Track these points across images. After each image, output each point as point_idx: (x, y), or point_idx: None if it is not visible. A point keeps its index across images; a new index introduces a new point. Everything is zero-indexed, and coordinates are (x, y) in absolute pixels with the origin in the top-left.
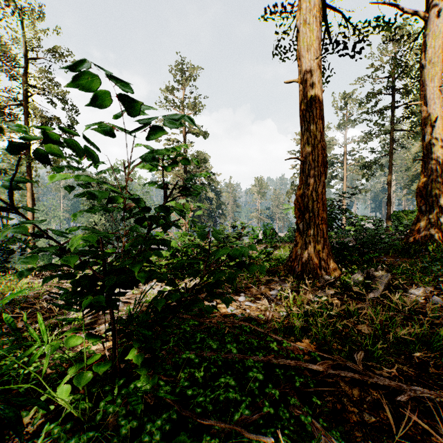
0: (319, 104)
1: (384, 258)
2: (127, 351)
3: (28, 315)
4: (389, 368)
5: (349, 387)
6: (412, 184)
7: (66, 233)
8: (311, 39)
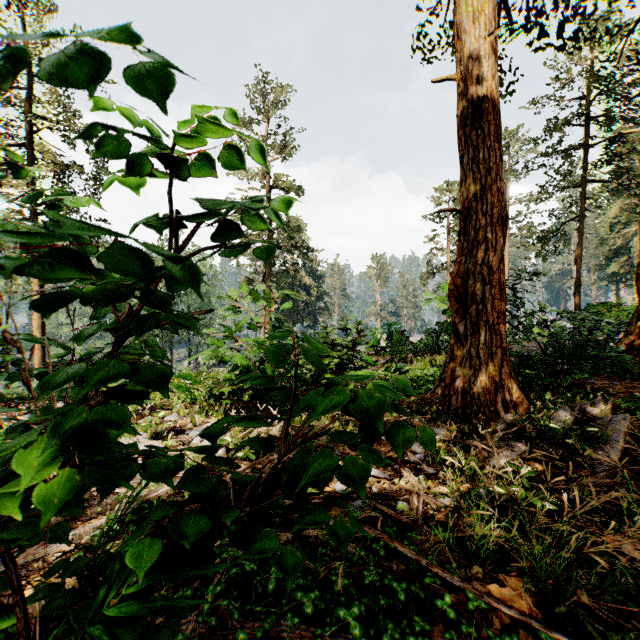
0: (493, 116)
1: (591, 380)
2: None
3: None
4: None
5: None
6: (608, 264)
7: None
8: (480, 1)
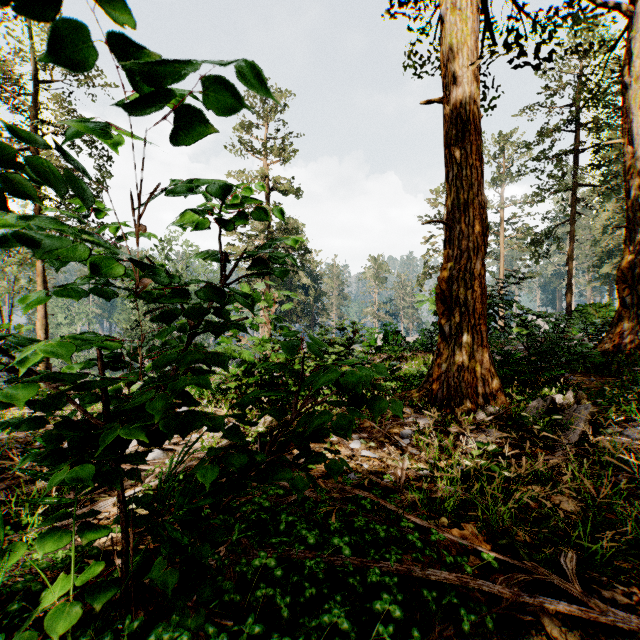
0: (475, 137)
1: (571, 377)
2: (151, 559)
3: (5, 474)
4: (624, 585)
5: (559, 629)
6: (602, 265)
7: (21, 345)
8: (463, 34)
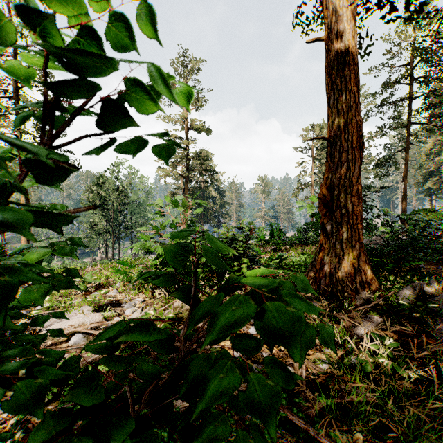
0: (353, 67)
1: (421, 265)
2: None
3: None
4: None
5: None
6: (425, 182)
7: None
8: None
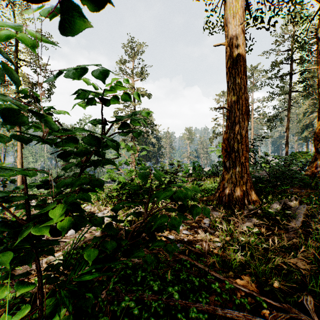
0: (243, 63)
1: (291, 189)
2: None
3: None
4: None
5: None
6: (303, 132)
7: None
8: (236, 8)
